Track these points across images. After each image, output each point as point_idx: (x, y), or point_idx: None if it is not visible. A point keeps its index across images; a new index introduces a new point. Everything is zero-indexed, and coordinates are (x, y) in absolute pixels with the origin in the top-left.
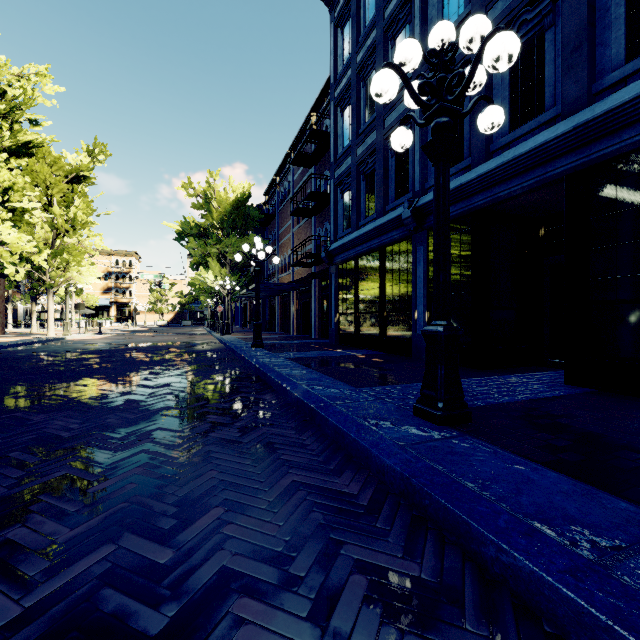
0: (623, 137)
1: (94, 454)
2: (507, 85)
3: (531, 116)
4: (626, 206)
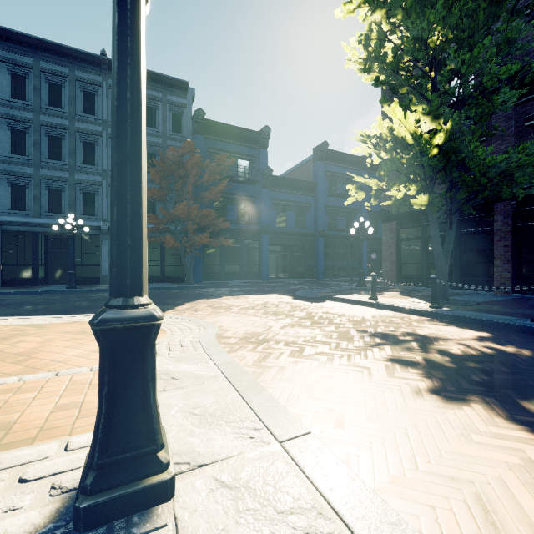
0: (84, 231)
1: (35, 298)
2: (48, 197)
3: (57, 211)
4: (84, 245)
